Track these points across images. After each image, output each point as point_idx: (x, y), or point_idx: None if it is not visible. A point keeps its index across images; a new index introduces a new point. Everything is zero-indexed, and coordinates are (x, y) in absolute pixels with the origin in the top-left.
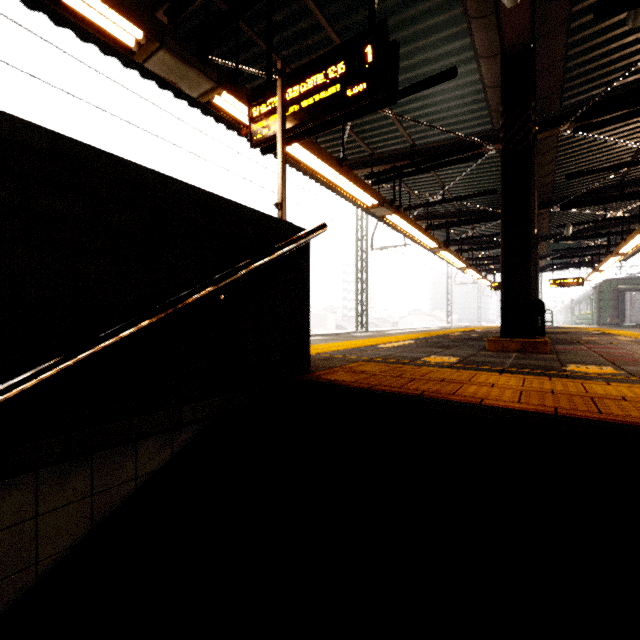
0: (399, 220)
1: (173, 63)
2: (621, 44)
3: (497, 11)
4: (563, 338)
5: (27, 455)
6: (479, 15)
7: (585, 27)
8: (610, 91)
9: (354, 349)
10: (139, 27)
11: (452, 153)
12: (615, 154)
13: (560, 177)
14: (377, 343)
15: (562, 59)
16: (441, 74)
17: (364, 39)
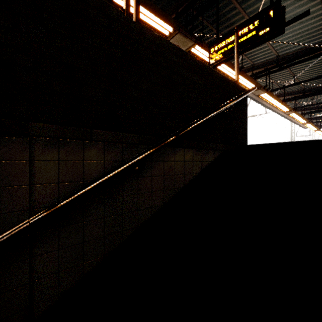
0: (267, 96)
1: (180, 38)
2: None
3: None
4: None
5: (192, 144)
6: None
7: None
8: None
9: None
10: (172, 27)
11: (302, 56)
12: None
13: None
14: None
15: None
16: (300, 15)
17: (268, 9)
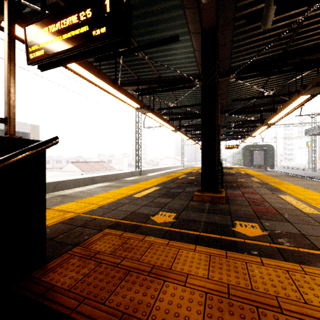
0: (153, 116)
1: None
2: (256, 39)
3: (198, 4)
4: (231, 180)
5: None
6: (189, 6)
7: (241, 26)
8: (251, 62)
9: (116, 202)
10: None
11: (179, 83)
12: (251, 92)
13: (229, 100)
14: (135, 191)
15: (231, 41)
16: (170, 38)
17: None
